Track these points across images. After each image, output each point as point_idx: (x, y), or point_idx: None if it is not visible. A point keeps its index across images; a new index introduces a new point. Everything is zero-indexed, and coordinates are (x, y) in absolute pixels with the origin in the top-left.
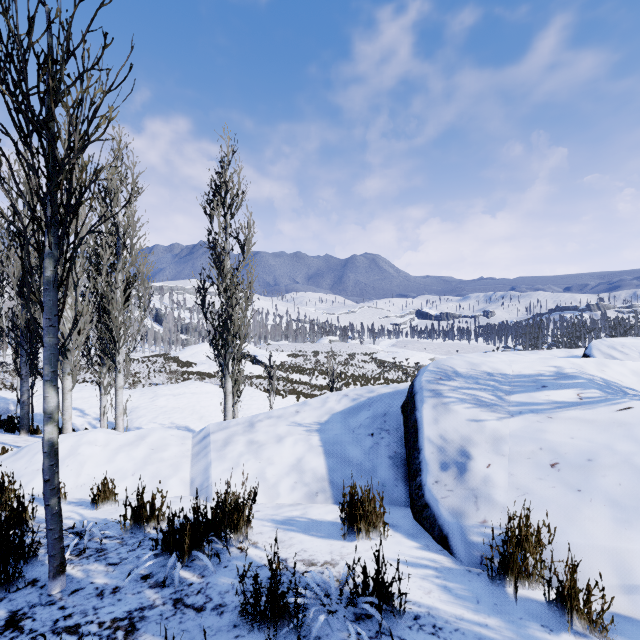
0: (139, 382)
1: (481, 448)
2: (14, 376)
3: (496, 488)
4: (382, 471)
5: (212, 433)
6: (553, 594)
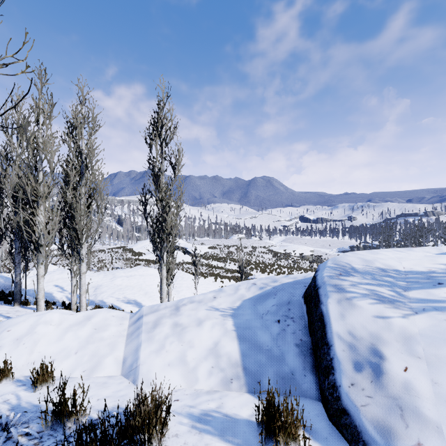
0: (105, 266)
1: (393, 347)
2: None
3: (422, 399)
4: (290, 359)
5: (145, 315)
6: None
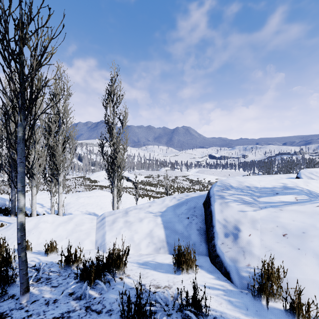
0: (70, 190)
1: (245, 226)
2: (9, 187)
3: (254, 247)
4: (193, 237)
5: (106, 217)
6: (287, 305)
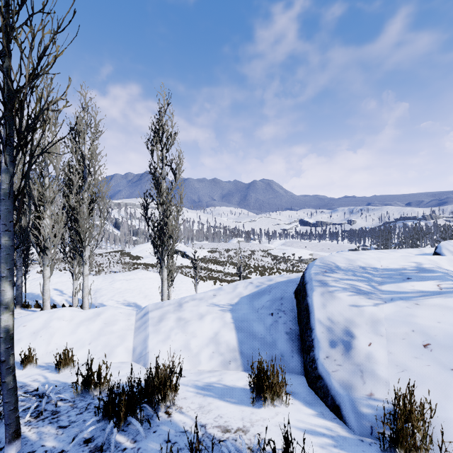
0: (103, 270)
1: (362, 329)
2: None
3: (378, 364)
4: (281, 344)
5: (150, 311)
6: None
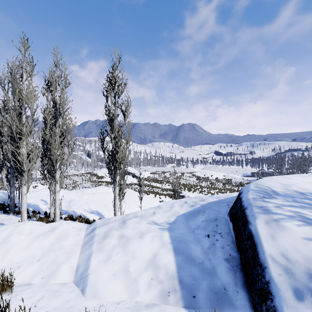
0: (77, 186)
1: None
2: None
3: None
4: (221, 273)
5: (98, 227)
6: None
